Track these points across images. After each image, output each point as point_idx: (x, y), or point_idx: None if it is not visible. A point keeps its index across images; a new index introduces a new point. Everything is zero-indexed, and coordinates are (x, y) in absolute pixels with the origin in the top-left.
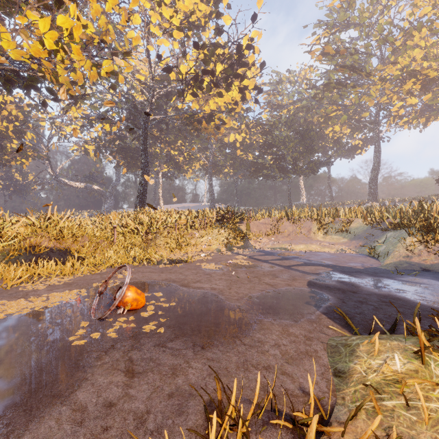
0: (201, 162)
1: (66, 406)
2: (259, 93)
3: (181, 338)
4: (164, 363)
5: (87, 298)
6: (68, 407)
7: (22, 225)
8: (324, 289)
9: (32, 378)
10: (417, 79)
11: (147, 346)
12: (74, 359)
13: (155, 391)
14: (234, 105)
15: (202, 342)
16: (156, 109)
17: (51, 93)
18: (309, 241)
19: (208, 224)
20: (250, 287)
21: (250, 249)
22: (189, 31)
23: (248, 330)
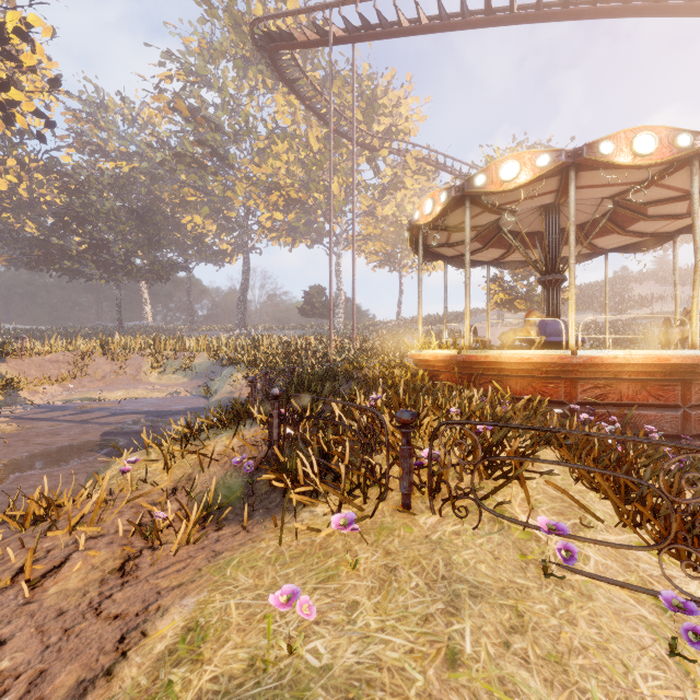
0: None
1: None
2: (48, 127)
3: None
4: None
5: None
6: None
7: None
8: (120, 435)
9: None
10: (281, 193)
11: None
12: None
13: None
14: None
15: None
16: None
17: None
18: (134, 385)
19: None
20: (7, 452)
21: (19, 406)
22: None
23: None
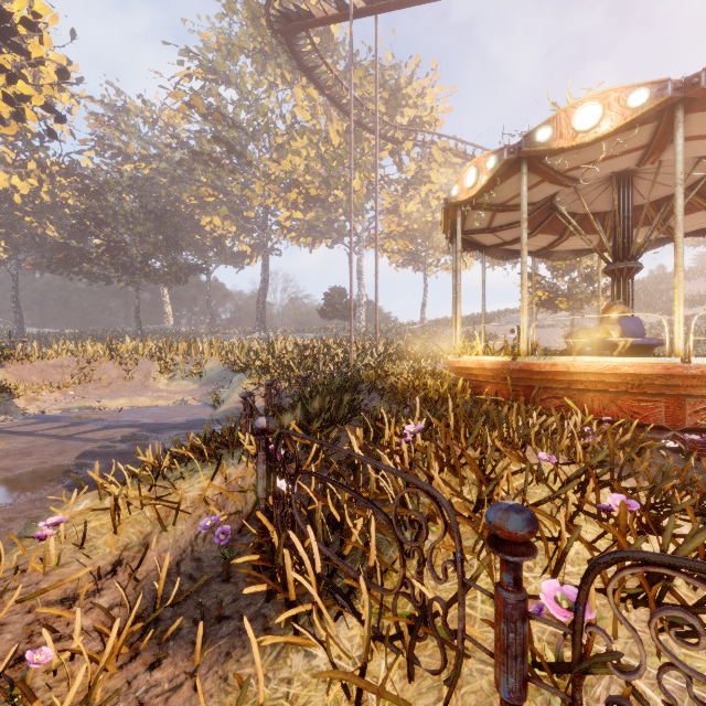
0: None
1: None
2: (59, 122)
3: None
4: None
5: None
6: None
7: None
8: (99, 457)
9: None
10: (300, 191)
11: None
12: None
13: None
14: None
15: None
16: None
17: None
18: (139, 392)
19: None
20: None
21: (10, 416)
22: None
23: None
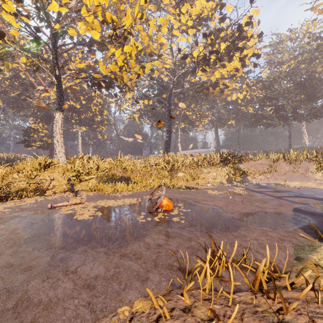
0: (209, 118)
1: (141, 242)
2: (257, 58)
3: (193, 226)
4: (184, 235)
5: (142, 202)
6: (142, 242)
7: (107, 163)
8: (307, 214)
9: (125, 230)
10: None
11: (175, 227)
12: (141, 226)
13: (180, 244)
14: (236, 72)
15: (206, 230)
16: (176, 85)
17: (119, 88)
18: (305, 179)
19: (213, 164)
20: (242, 207)
21: (247, 183)
22: (199, 26)
23: (237, 229)
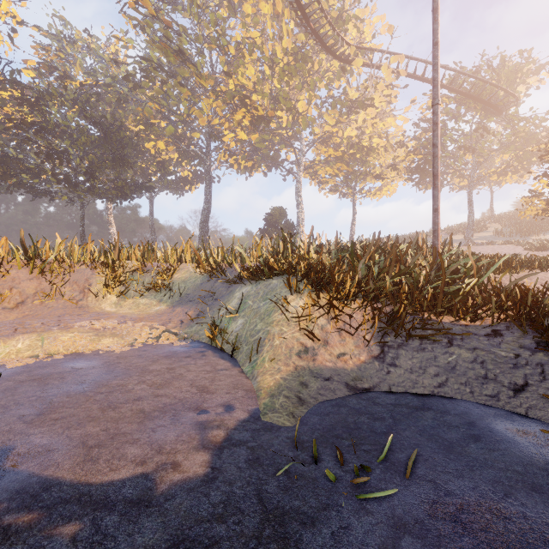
0: None
1: None
2: None
3: None
4: None
5: None
6: None
7: None
8: None
9: None
10: (248, 110)
11: None
12: None
13: None
14: None
15: None
16: None
17: None
18: (66, 319)
19: None
20: None
21: None
22: None
23: None
